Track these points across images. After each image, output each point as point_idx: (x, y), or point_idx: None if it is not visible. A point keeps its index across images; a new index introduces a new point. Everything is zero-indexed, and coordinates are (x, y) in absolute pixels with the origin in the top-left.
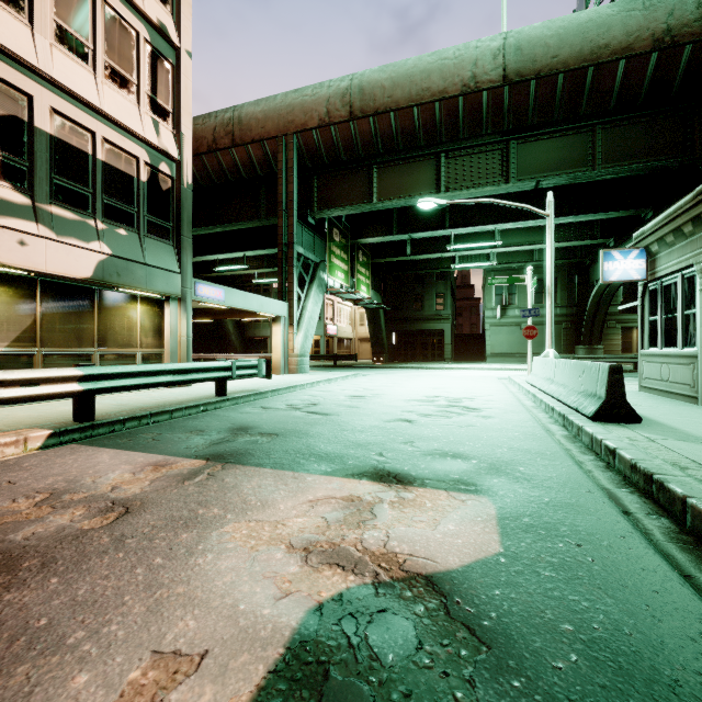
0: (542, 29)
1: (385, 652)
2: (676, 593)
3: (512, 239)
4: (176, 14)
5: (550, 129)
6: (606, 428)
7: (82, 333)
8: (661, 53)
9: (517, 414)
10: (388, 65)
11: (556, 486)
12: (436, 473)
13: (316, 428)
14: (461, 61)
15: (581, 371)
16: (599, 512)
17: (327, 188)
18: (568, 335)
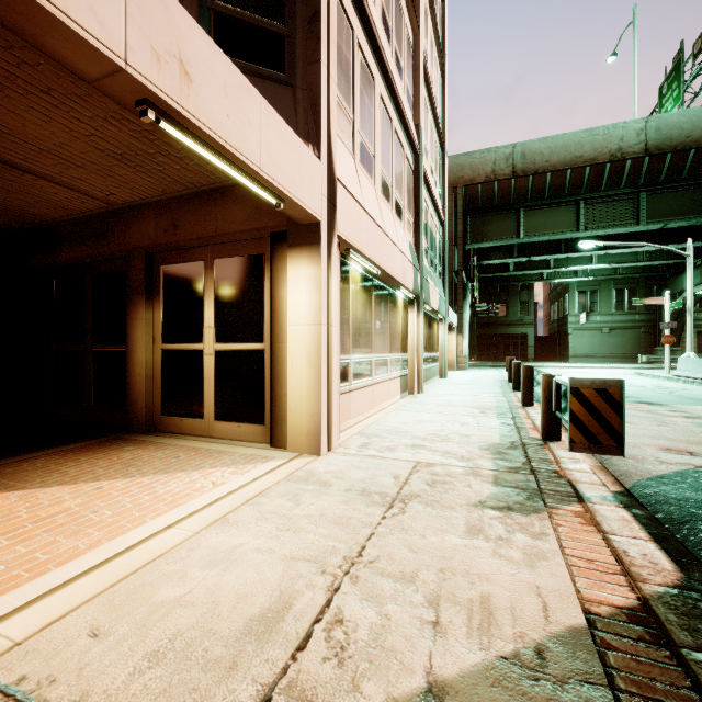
0: (677, 116)
1: None
2: None
3: (607, 258)
4: (441, 128)
5: (674, 185)
6: None
7: (430, 343)
8: None
9: None
10: (546, 137)
11: None
12: None
13: (635, 395)
14: (609, 137)
15: None
16: None
17: (479, 225)
18: (647, 338)
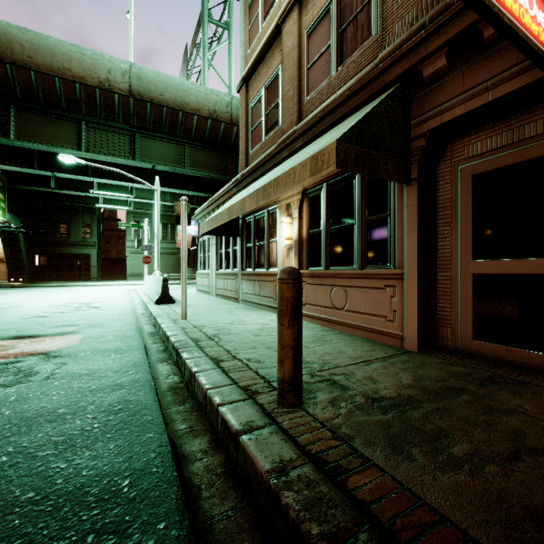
0: (154, 74)
1: (20, 365)
2: (132, 339)
3: (144, 194)
4: None
5: (161, 135)
6: (158, 306)
7: None
8: (213, 121)
9: (123, 306)
10: (29, 29)
11: (117, 327)
12: (56, 332)
13: None
14: (98, 64)
15: (158, 281)
16: (127, 330)
17: None
18: None
